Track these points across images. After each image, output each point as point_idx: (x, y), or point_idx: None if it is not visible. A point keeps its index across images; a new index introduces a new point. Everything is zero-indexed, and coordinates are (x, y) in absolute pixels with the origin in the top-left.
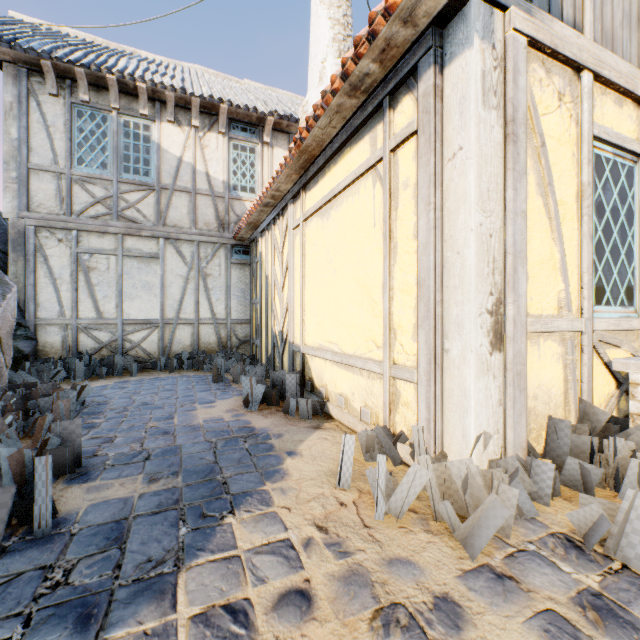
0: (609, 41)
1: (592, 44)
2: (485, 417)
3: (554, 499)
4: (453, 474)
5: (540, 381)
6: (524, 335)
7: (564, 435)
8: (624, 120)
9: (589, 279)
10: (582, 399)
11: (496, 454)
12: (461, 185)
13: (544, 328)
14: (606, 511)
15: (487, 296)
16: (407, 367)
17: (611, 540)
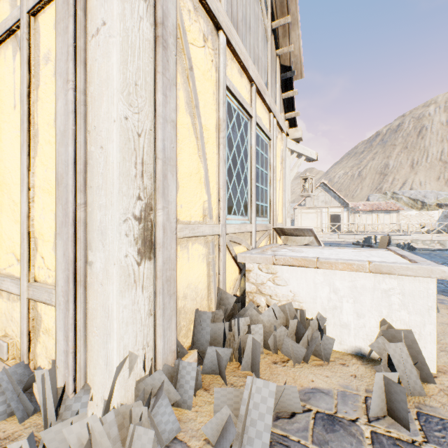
0: (236, 26)
1: (226, 15)
2: (132, 335)
3: (197, 394)
4: (72, 445)
5: (189, 281)
6: (174, 241)
7: (207, 325)
8: (243, 87)
9: (224, 194)
10: (220, 288)
11: (146, 370)
12: (105, 67)
13: (192, 233)
14: (233, 399)
15: (135, 200)
16: (48, 285)
17: (237, 441)
